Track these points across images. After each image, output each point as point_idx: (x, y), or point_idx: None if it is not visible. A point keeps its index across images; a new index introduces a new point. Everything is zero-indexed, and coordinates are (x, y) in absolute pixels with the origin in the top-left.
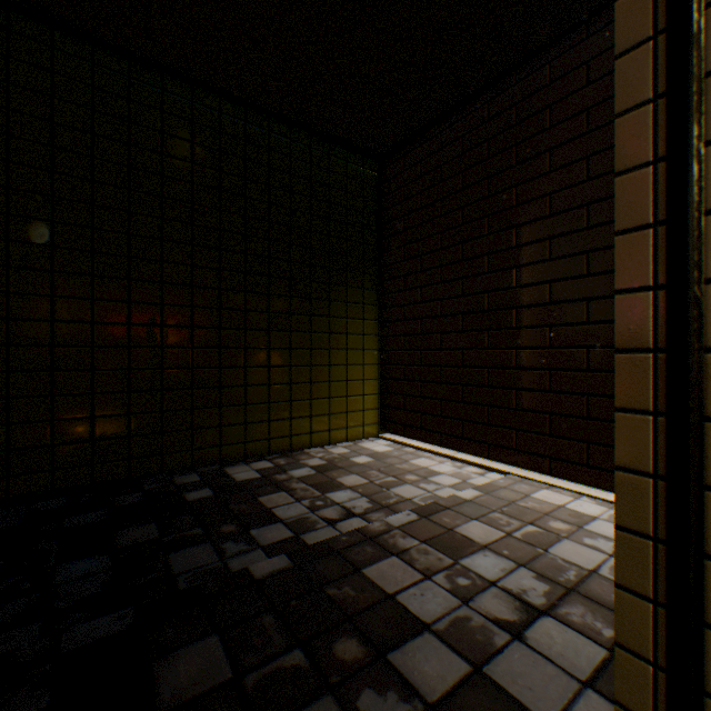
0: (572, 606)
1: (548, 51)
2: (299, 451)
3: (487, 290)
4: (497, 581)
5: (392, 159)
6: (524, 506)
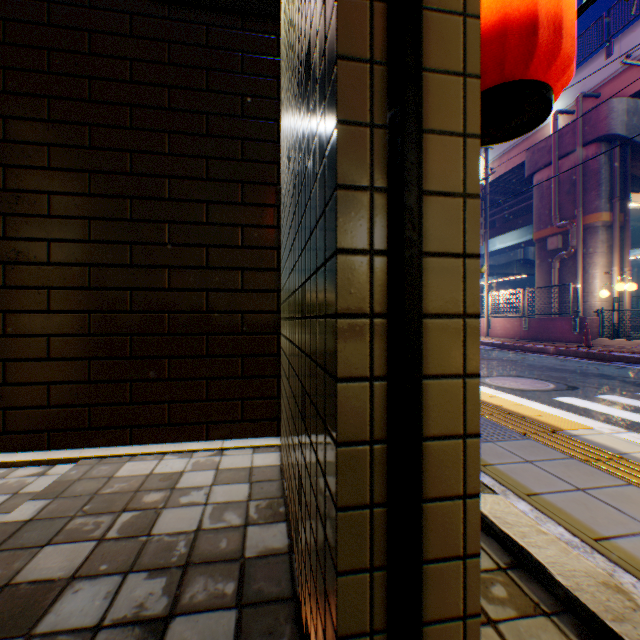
0: (195, 583)
1: (131, 2)
2: None
3: (50, 238)
4: (105, 619)
5: None
6: (113, 491)
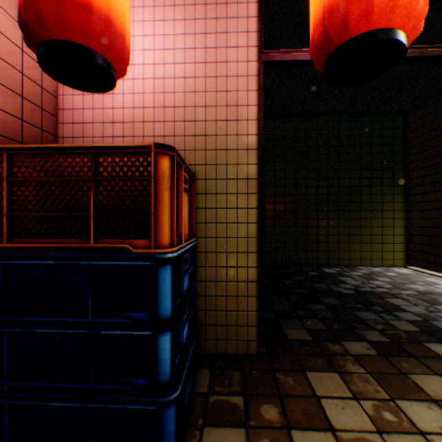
0: None
1: None
2: (353, 267)
3: None
4: None
5: (413, 111)
6: None
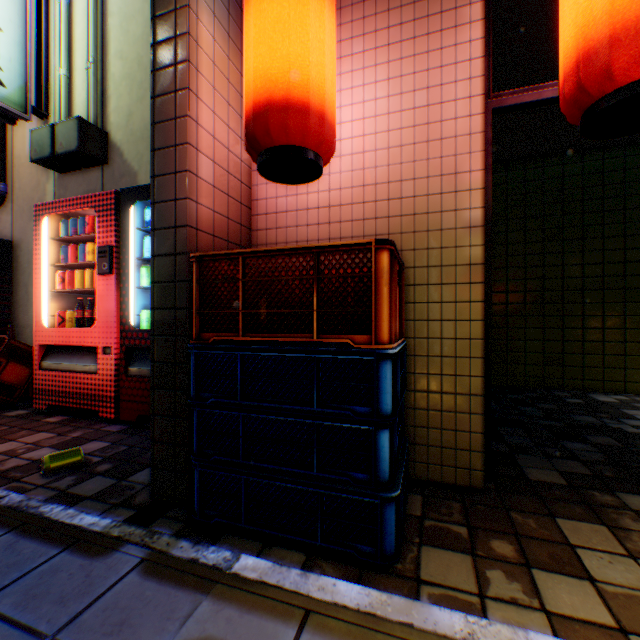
0: None
1: None
2: None
3: None
4: None
5: None
6: None
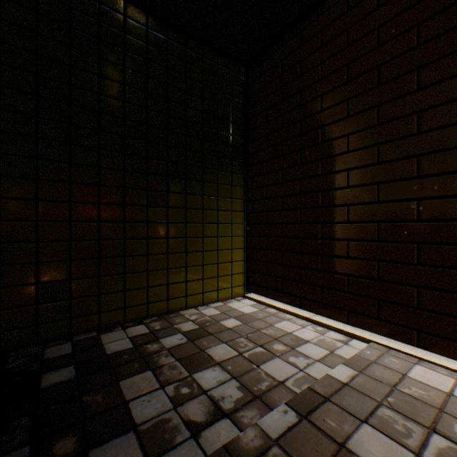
0: None
1: None
2: (175, 313)
3: (346, 168)
4: None
5: (256, 63)
6: (410, 394)
